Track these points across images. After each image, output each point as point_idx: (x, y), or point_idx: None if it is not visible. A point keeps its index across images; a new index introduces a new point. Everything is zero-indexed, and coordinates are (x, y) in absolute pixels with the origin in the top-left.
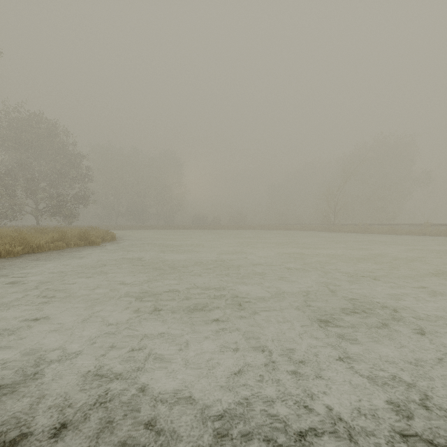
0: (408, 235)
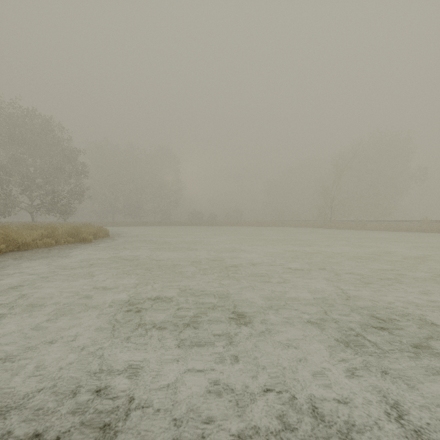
0: (406, 231)
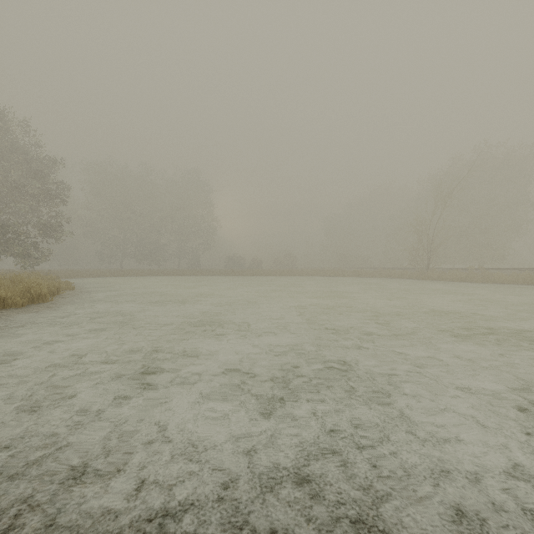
0: None
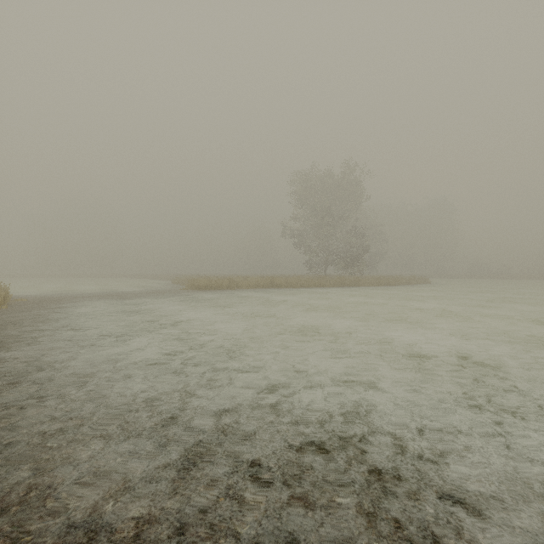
0: None
